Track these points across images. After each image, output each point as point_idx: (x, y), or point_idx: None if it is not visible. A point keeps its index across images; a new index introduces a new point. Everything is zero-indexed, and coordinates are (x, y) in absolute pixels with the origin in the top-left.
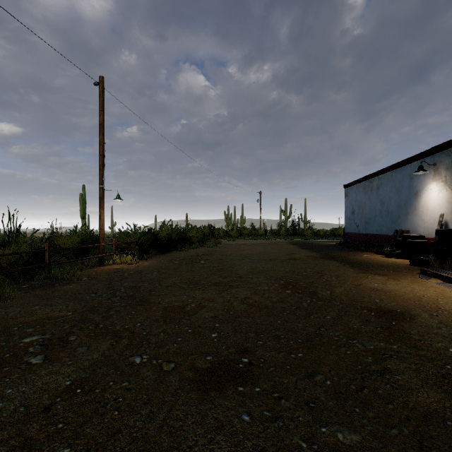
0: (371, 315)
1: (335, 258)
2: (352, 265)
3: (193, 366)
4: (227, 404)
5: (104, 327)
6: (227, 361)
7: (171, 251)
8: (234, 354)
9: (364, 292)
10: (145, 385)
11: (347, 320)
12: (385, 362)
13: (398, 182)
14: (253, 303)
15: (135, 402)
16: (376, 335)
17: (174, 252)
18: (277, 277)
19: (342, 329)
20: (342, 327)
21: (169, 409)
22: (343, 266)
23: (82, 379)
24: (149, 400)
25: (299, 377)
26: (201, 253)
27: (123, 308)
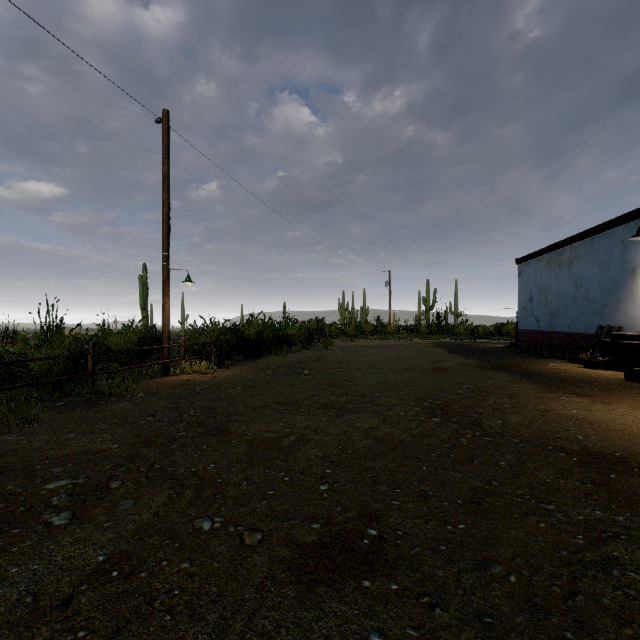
0: (572, 461)
1: (504, 369)
2: (533, 379)
3: (291, 540)
4: (344, 611)
5: (162, 469)
6: (344, 532)
7: (262, 355)
8: (355, 522)
9: (557, 422)
10: (215, 570)
11: (533, 470)
12: (609, 546)
13: (604, 253)
14: (383, 437)
15: (199, 599)
16: (585, 496)
17: (266, 357)
18: (418, 397)
19: (527, 484)
20: (526, 480)
21: (251, 616)
22: (519, 381)
23: (122, 554)
24: (220, 597)
25: (463, 567)
26: (305, 358)
27: (190, 440)
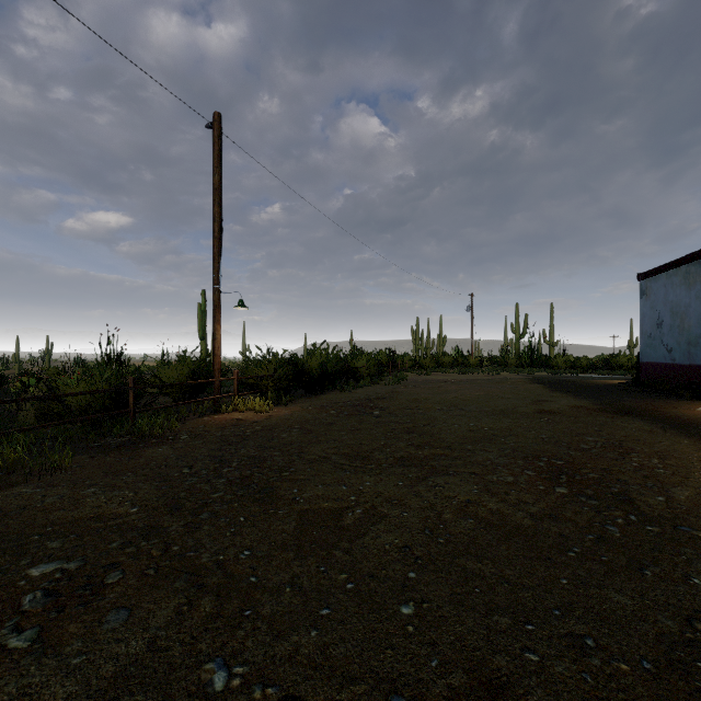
0: None
1: (635, 414)
2: (683, 429)
3: None
4: None
5: (180, 553)
6: None
7: (326, 390)
8: (467, 700)
9: None
10: None
11: None
12: None
13: None
14: (488, 516)
15: None
16: None
17: (330, 393)
18: (527, 453)
19: None
20: None
21: None
22: (663, 432)
23: None
24: None
25: None
26: (374, 395)
27: (226, 506)
